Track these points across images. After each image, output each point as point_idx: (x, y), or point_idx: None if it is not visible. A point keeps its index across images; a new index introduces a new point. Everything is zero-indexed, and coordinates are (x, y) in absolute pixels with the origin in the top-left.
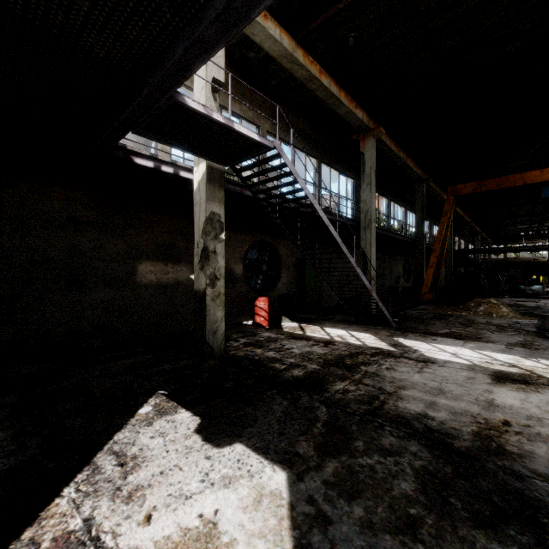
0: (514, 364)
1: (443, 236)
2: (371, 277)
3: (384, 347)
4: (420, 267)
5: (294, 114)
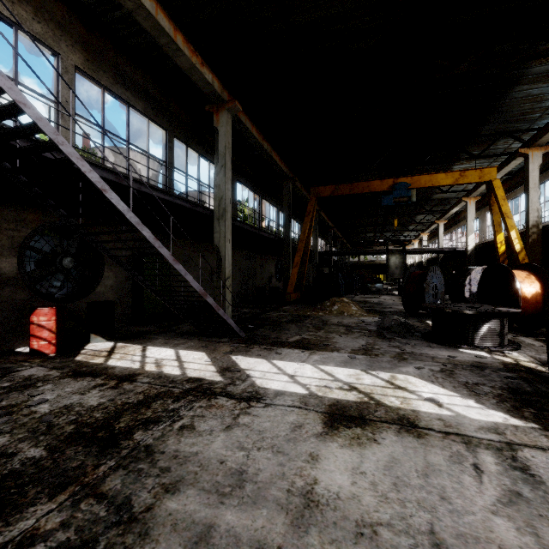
0: (353, 386)
1: (307, 236)
2: (226, 277)
3: (208, 377)
4: (287, 266)
5: (128, 60)
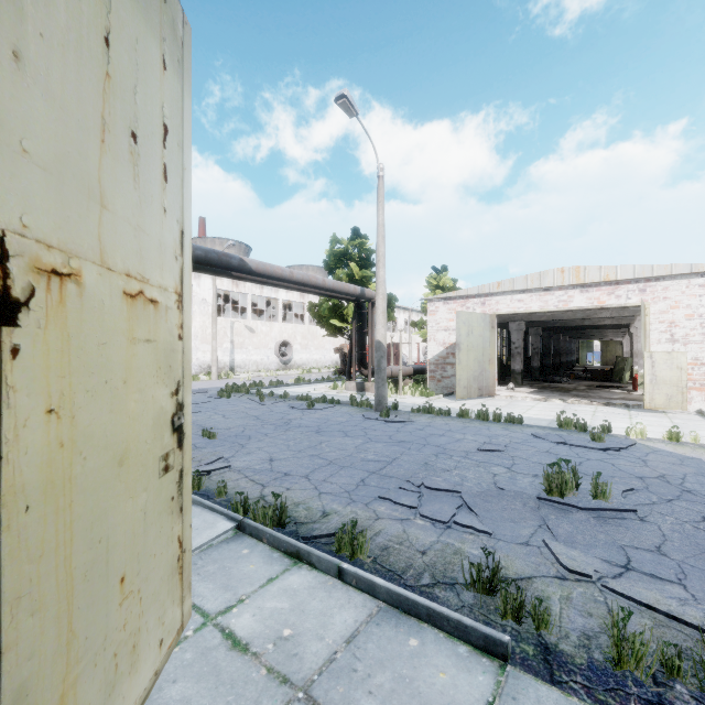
0: None
1: None
2: None
3: None
4: None
5: None
